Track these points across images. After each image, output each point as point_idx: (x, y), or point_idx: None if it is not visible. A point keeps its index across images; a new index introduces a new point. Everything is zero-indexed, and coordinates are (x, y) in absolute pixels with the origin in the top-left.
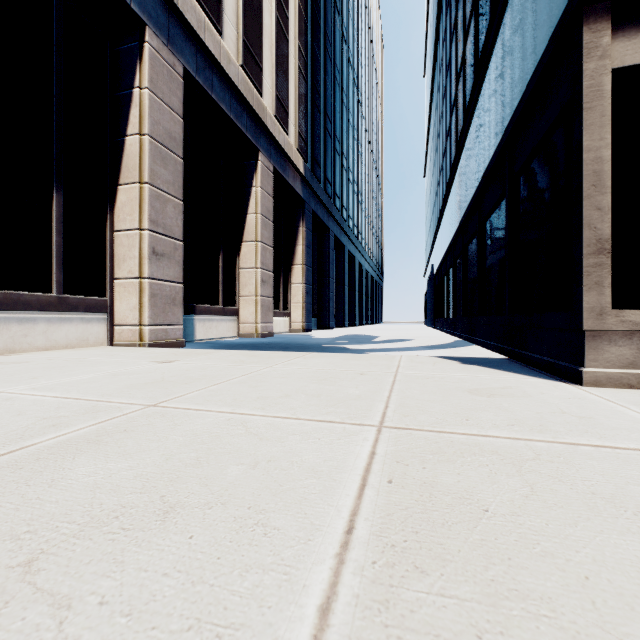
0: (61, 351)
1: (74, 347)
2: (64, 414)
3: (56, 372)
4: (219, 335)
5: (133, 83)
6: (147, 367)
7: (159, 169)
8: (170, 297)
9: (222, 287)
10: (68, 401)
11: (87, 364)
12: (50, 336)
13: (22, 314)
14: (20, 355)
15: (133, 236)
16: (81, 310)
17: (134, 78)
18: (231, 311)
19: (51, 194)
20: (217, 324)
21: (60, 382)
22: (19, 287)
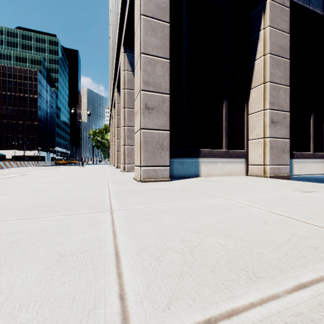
0: (227, 177)
1: (231, 175)
2: (303, 234)
3: (242, 190)
4: (310, 172)
5: (259, 29)
6: (298, 194)
7: (274, 71)
8: (281, 148)
9: (312, 139)
10: (284, 218)
11: (252, 186)
12: (222, 169)
13: (212, 159)
14: (213, 178)
15: (259, 115)
16: (234, 157)
17: (260, 25)
18: (319, 155)
19: (222, 103)
20: (308, 165)
21: (254, 198)
22: (211, 147)
